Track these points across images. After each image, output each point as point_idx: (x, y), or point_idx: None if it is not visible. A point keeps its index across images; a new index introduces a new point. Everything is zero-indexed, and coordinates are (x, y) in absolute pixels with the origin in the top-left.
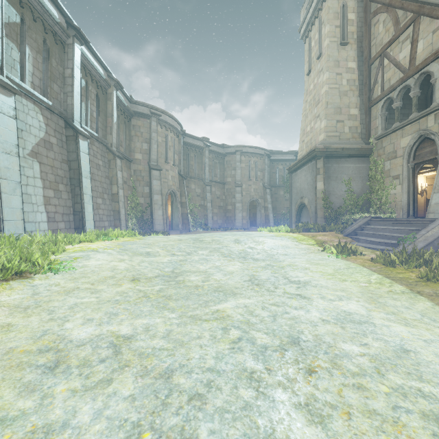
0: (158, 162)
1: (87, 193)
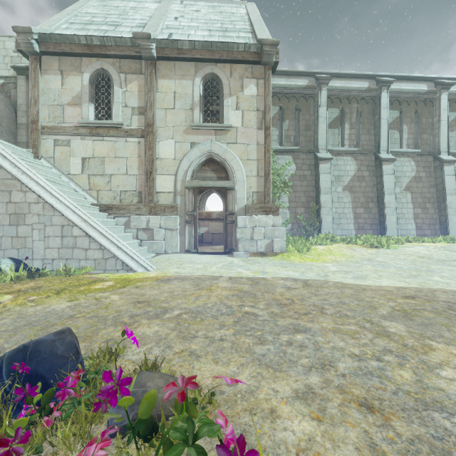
0: None
1: (451, 207)
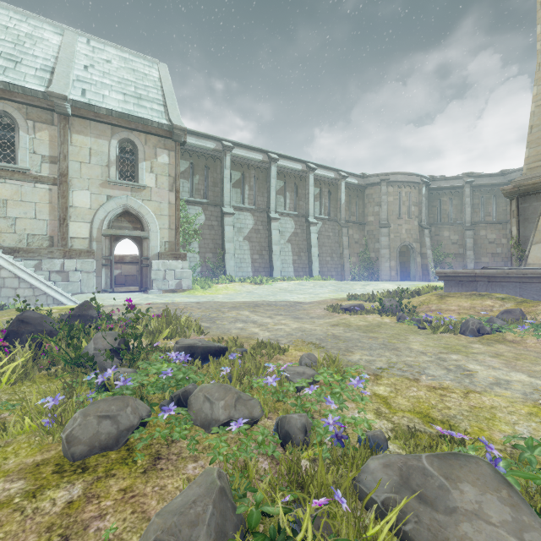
0: (390, 220)
1: (315, 255)
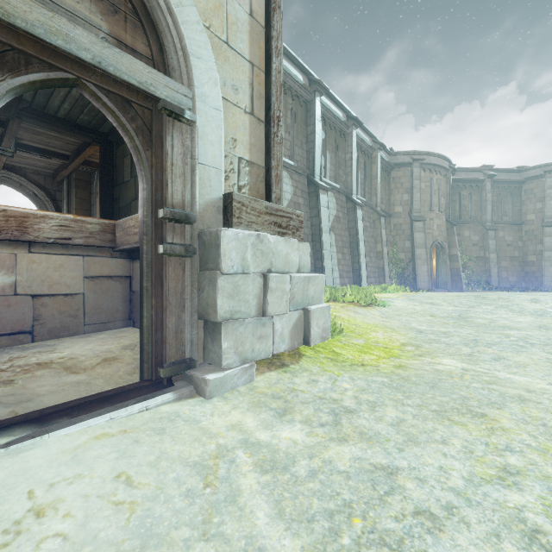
0: (421, 212)
1: (362, 253)
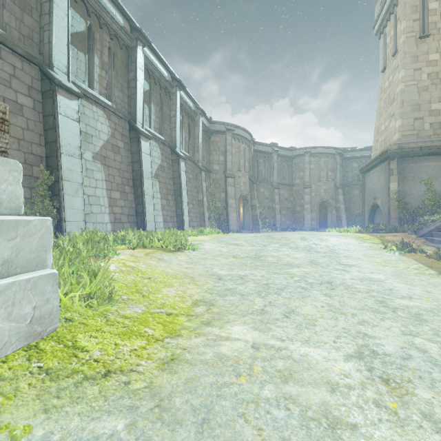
0: (232, 171)
1: (185, 200)
